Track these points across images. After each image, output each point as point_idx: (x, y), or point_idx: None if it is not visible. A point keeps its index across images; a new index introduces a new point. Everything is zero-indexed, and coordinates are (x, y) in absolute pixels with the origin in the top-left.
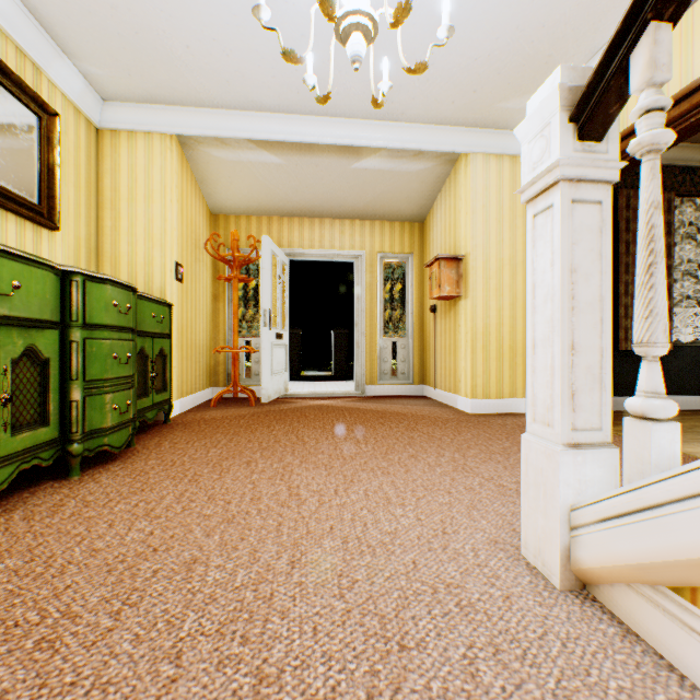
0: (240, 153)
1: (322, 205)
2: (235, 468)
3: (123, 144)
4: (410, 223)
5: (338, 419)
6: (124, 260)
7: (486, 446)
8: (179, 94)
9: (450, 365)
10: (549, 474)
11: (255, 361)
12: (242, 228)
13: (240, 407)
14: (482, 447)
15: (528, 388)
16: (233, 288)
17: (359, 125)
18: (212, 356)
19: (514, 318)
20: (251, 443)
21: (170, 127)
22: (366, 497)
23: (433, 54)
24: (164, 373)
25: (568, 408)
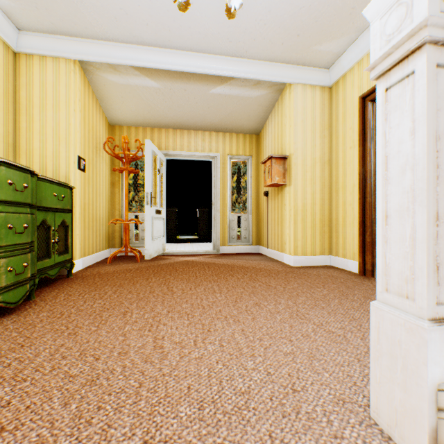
0: (128, 78)
1: (189, 120)
2: (112, 319)
3: (35, 65)
4: (250, 135)
5: (200, 272)
6: (36, 153)
7: (310, 294)
8: (79, 27)
9: (278, 232)
10: (411, 348)
11: (142, 229)
12: (132, 135)
13: (129, 263)
14: (308, 295)
15: (379, 258)
16: (124, 177)
17: (215, 59)
18: (110, 226)
19: (323, 200)
20: (130, 294)
21: (72, 54)
22: (221, 348)
23: (270, 2)
24: (66, 239)
25: (433, 281)
